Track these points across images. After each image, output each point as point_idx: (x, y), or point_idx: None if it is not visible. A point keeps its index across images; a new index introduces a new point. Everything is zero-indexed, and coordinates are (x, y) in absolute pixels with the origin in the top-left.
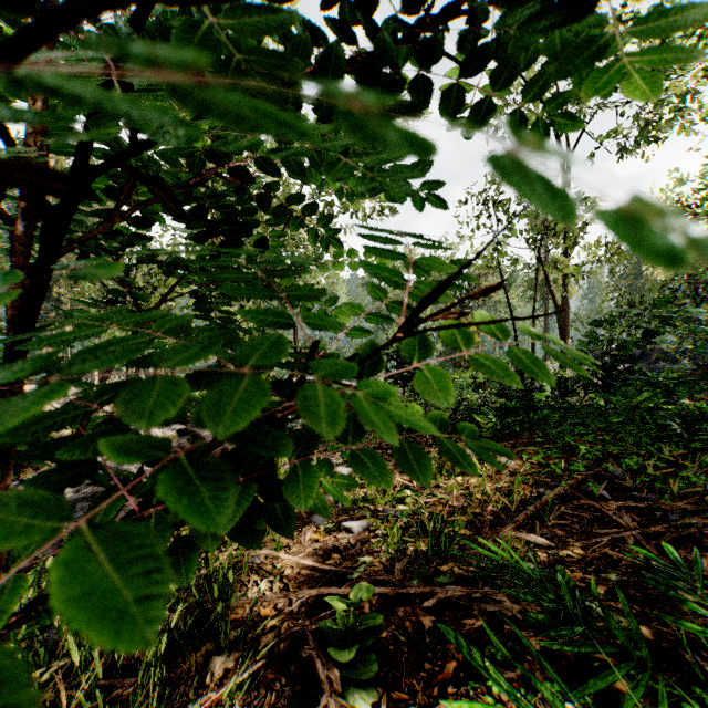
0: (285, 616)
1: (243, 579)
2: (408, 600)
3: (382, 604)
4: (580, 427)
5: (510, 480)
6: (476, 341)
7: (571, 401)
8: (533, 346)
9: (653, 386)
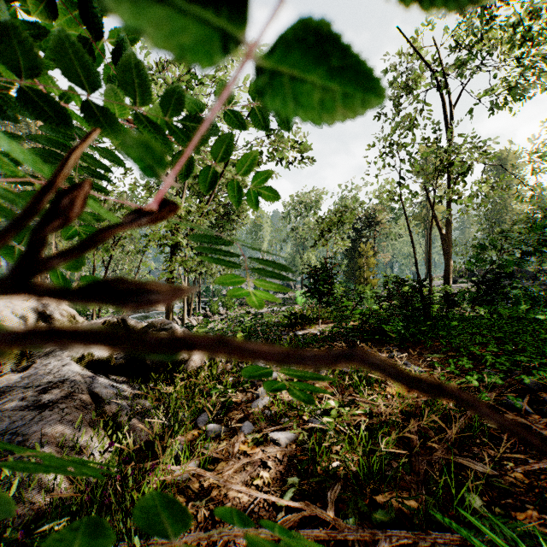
0: None
1: None
2: (345, 544)
3: None
4: (479, 337)
5: None
6: (373, 263)
7: (455, 311)
8: (430, 266)
9: (533, 300)
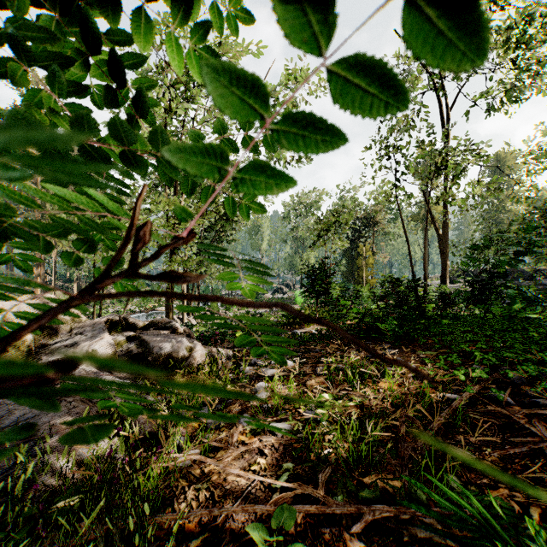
0: (209, 534)
1: (172, 484)
2: (334, 518)
3: (307, 522)
4: (470, 334)
5: (416, 383)
6: (371, 263)
7: (451, 310)
8: (425, 266)
9: (525, 299)
